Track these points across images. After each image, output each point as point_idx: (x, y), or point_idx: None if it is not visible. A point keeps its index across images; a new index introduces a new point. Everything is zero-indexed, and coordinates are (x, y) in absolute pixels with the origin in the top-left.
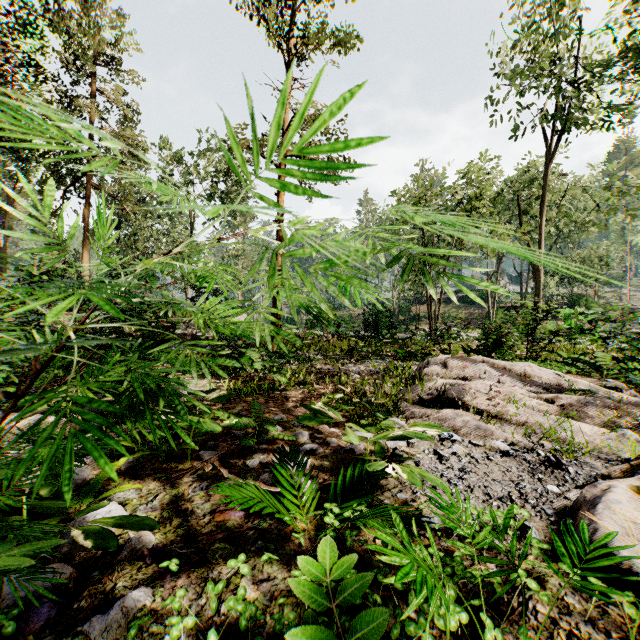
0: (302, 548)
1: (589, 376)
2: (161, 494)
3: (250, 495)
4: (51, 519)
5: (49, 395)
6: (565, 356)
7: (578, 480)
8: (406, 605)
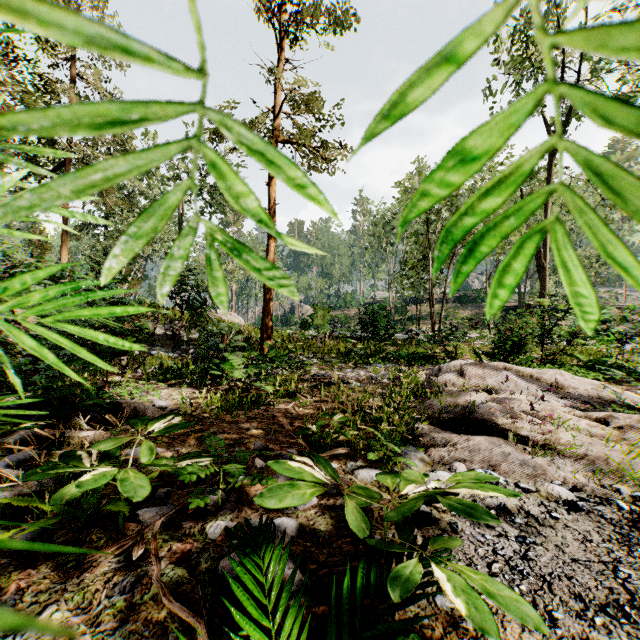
0: None
1: (617, 383)
2: (48, 609)
3: None
4: None
5: None
6: (584, 360)
7: None
8: None
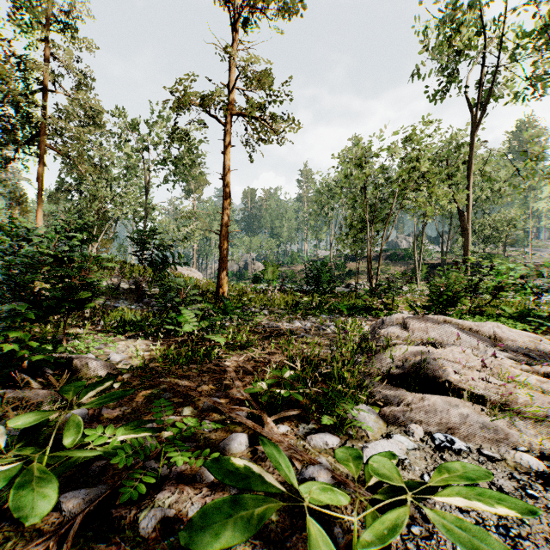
0: None
1: (541, 333)
2: None
3: None
4: None
5: None
6: (509, 311)
7: None
8: None
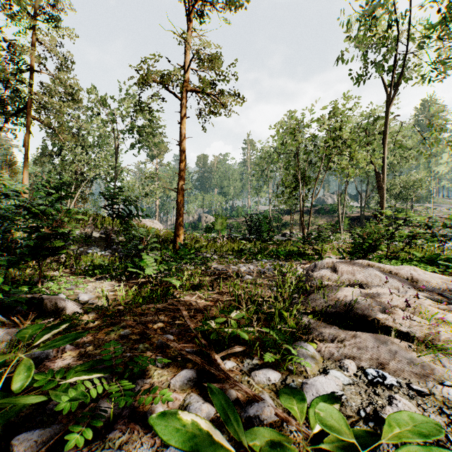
0: None
1: (448, 274)
2: None
3: None
4: None
5: None
6: (419, 256)
7: None
8: None
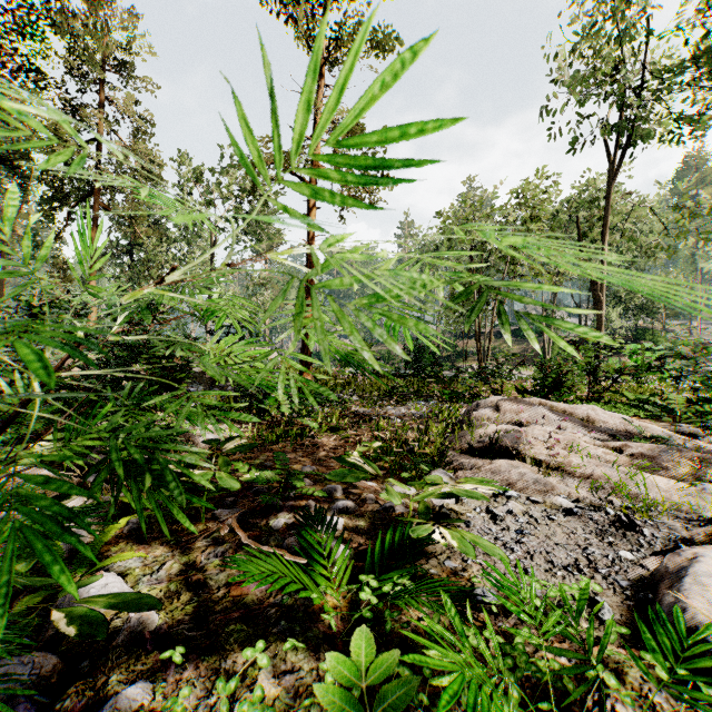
0: (333, 630)
1: (659, 420)
2: (168, 562)
3: (271, 569)
4: (36, 595)
5: (23, 452)
6: (631, 397)
7: (655, 544)
8: (458, 704)
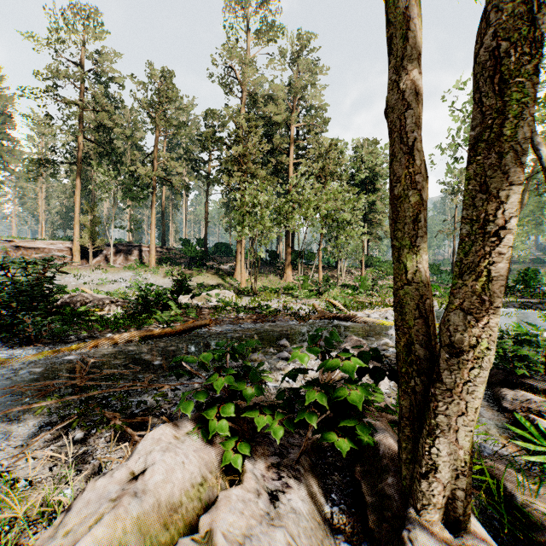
0: None
1: None
2: None
3: None
4: None
5: None
6: None
7: None
8: None
